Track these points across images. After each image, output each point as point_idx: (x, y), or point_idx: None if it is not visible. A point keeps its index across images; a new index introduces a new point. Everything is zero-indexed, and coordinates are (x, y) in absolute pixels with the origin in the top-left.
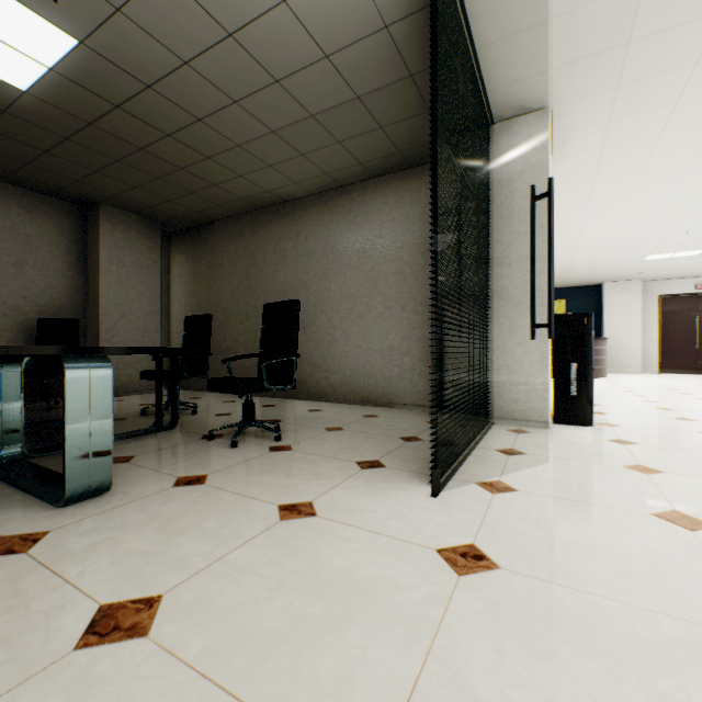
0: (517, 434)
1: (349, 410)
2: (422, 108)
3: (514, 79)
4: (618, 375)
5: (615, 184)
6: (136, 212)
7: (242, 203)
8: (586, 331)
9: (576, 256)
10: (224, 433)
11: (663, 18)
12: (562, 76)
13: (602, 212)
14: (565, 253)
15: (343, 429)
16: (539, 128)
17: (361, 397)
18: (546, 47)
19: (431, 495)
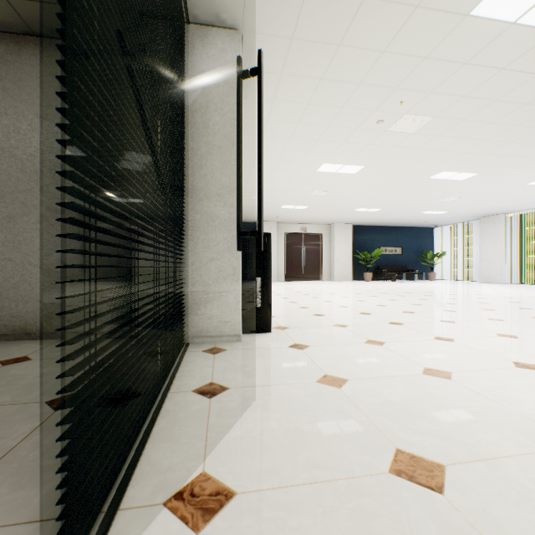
0: (214, 356)
1: None
2: None
3: None
4: None
5: (276, 142)
6: None
7: None
8: (267, 249)
9: (244, 198)
10: None
11: None
12: None
13: (265, 164)
14: None
15: None
16: (232, 47)
17: (12, 329)
18: None
19: None
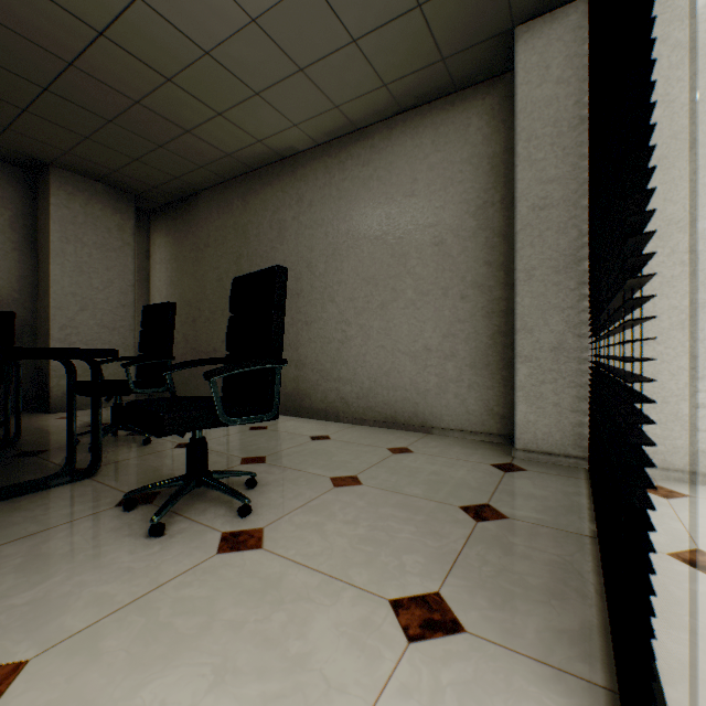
0: (668, 502)
1: (368, 438)
2: None
3: None
4: None
5: None
6: (100, 179)
7: (229, 162)
8: None
9: None
10: (162, 491)
11: None
12: None
13: None
14: None
15: (361, 482)
16: None
17: (384, 417)
18: None
19: None
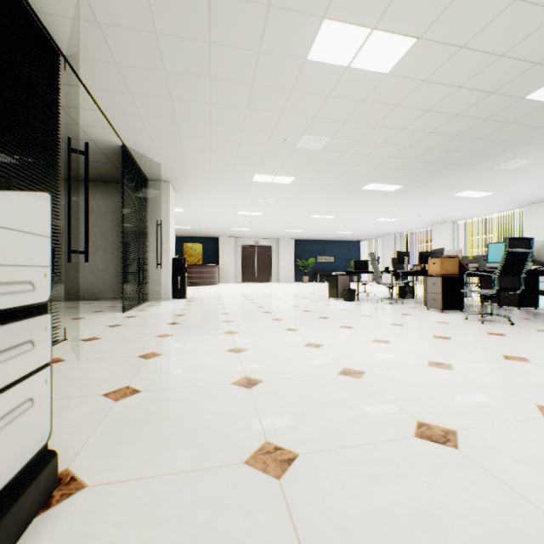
0: (157, 302)
1: (74, 303)
2: (118, 170)
3: (155, 173)
4: (224, 284)
5: (204, 204)
6: None
7: None
8: (184, 265)
9: (201, 224)
10: None
11: (197, 175)
12: (172, 177)
13: (204, 211)
14: (196, 223)
15: (78, 307)
16: (167, 188)
17: (79, 297)
18: (164, 171)
19: (122, 313)
